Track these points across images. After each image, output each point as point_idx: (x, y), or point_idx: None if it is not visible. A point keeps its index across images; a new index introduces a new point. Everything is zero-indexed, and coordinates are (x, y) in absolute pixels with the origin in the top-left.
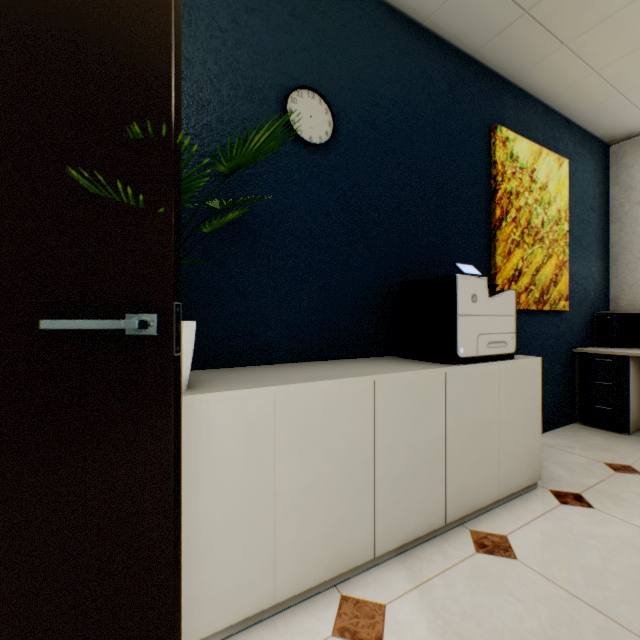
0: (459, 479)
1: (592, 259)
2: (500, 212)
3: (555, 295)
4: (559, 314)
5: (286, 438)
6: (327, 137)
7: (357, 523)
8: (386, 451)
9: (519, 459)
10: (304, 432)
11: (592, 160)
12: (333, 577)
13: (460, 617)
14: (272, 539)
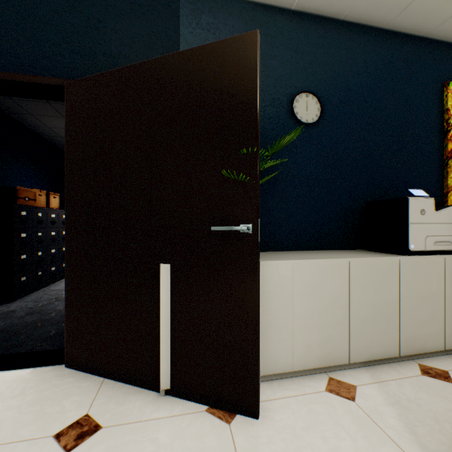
0: (410, 329)
1: None
2: (451, 146)
3: None
4: None
5: (298, 287)
6: (317, 118)
7: (338, 341)
8: (356, 303)
9: None
10: (308, 285)
11: None
12: (324, 367)
13: (405, 400)
14: (291, 337)
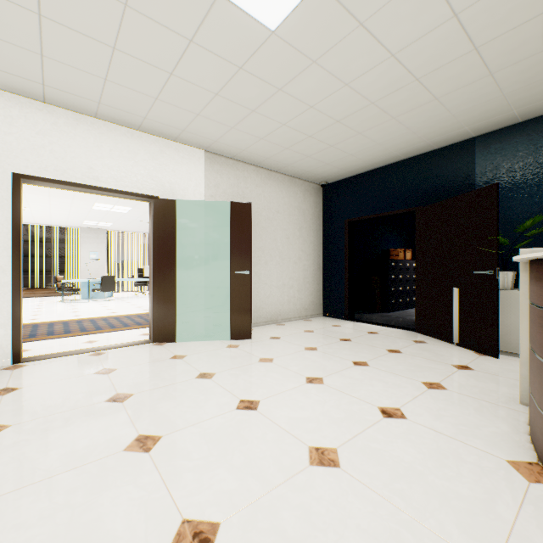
0: None
1: None
2: None
3: None
4: None
5: None
6: None
7: None
8: None
9: None
10: None
11: None
12: None
13: None
14: None
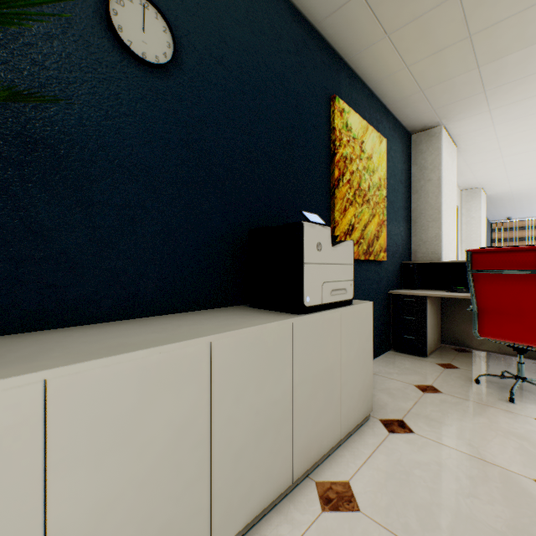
0: (306, 431)
1: (401, 220)
2: (338, 173)
3: (377, 248)
4: (380, 263)
5: (69, 445)
6: (166, 59)
7: (188, 524)
8: (226, 423)
9: (357, 397)
10: (103, 428)
11: (401, 143)
12: None
13: None
14: None
